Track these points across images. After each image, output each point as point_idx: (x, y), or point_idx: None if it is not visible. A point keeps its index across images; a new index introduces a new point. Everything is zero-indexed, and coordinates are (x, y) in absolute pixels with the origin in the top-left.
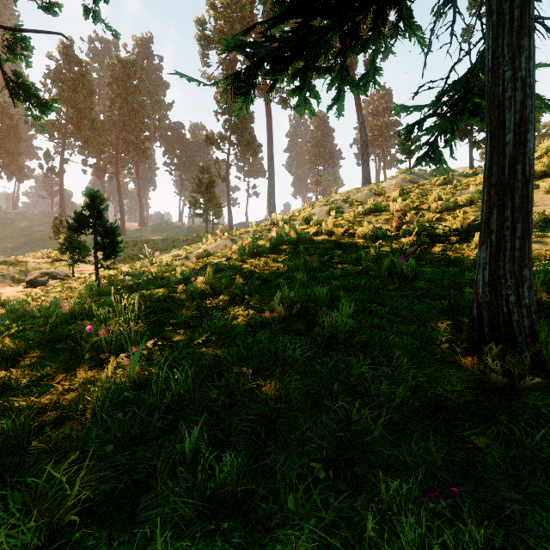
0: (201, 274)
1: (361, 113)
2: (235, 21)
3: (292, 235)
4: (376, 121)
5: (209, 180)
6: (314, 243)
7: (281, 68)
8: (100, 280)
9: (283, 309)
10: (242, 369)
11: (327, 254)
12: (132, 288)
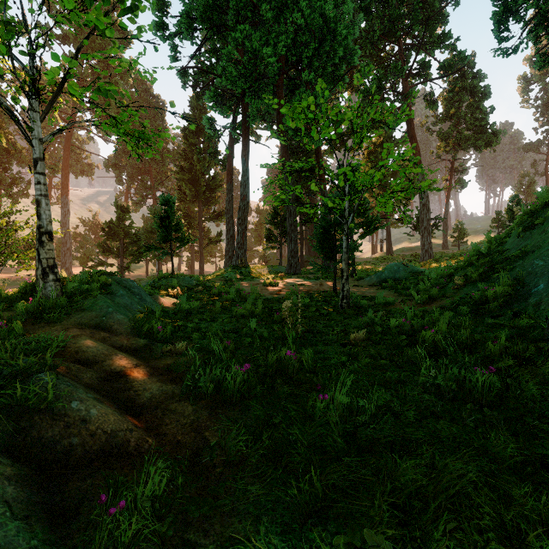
0: None
1: None
2: None
3: None
4: None
5: (529, 182)
6: None
7: None
8: None
9: None
10: None
11: None
12: None
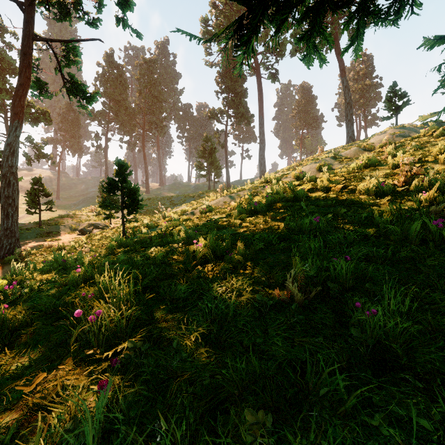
0: (203, 232)
1: (345, 78)
2: (232, 15)
3: (288, 193)
4: (357, 85)
5: (211, 147)
6: (310, 200)
7: (291, 5)
8: (127, 231)
9: (300, 294)
10: (258, 416)
11: (329, 213)
12: (146, 242)
